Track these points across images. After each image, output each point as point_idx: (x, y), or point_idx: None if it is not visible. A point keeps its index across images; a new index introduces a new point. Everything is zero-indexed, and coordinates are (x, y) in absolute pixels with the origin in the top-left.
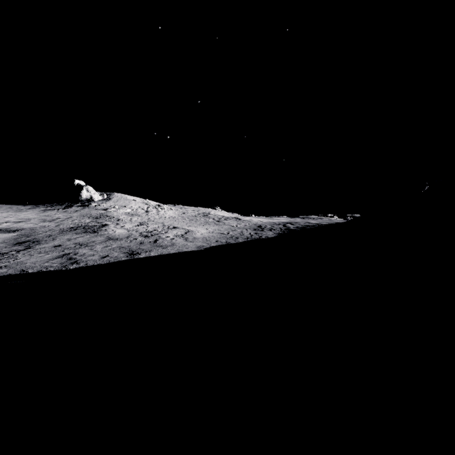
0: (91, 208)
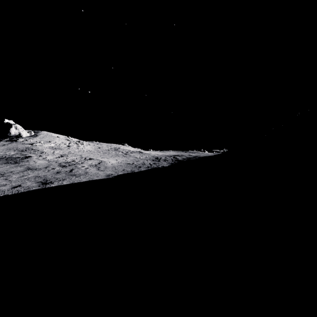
0: (18, 143)
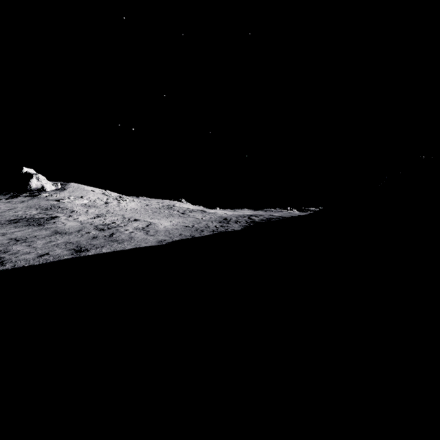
0: (41, 199)
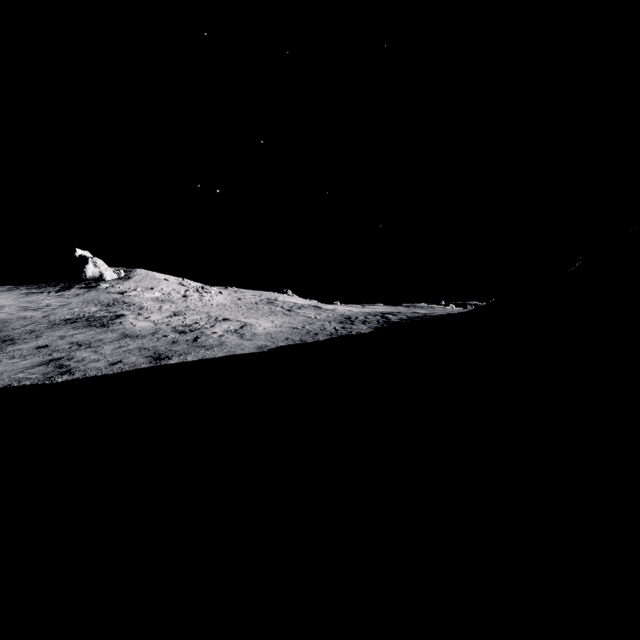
0: (100, 291)
